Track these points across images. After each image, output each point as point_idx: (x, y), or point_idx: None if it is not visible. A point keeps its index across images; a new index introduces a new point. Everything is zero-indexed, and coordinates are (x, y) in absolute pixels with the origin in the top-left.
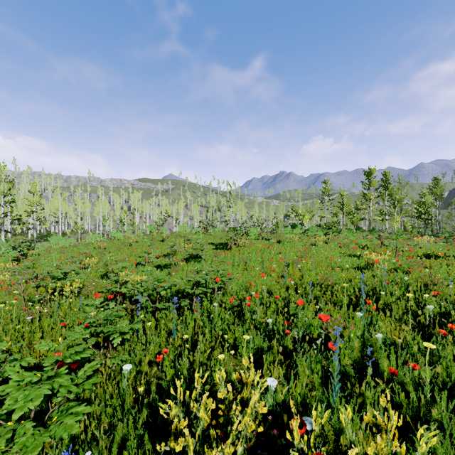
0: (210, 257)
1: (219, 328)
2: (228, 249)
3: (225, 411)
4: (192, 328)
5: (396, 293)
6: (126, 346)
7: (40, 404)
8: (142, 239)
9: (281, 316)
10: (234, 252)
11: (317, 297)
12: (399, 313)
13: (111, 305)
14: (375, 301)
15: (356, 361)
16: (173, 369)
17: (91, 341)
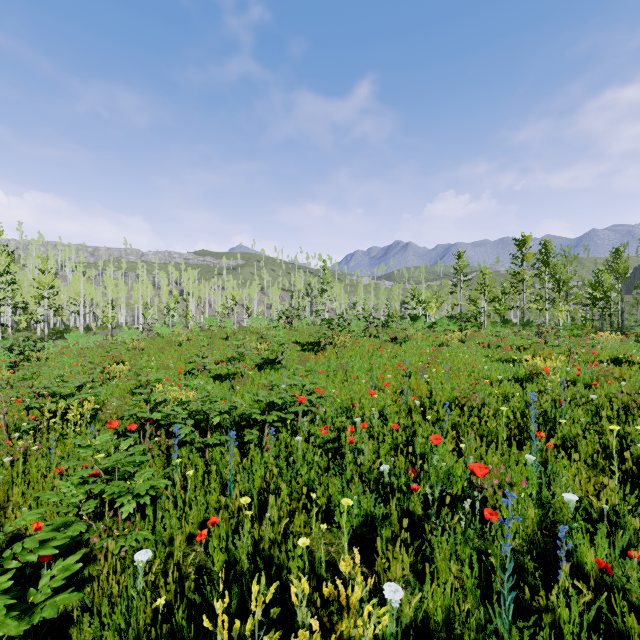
0: (294, 362)
1: (303, 479)
2: (320, 350)
3: None
4: (261, 478)
5: (581, 421)
6: (149, 513)
7: None
8: (197, 337)
9: (401, 457)
10: (329, 356)
11: (456, 426)
12: (588, 453)
13: (123, 445)
14: (548, 432)
15: (529, 538)
16: (225, 553)
17: (87, 507)
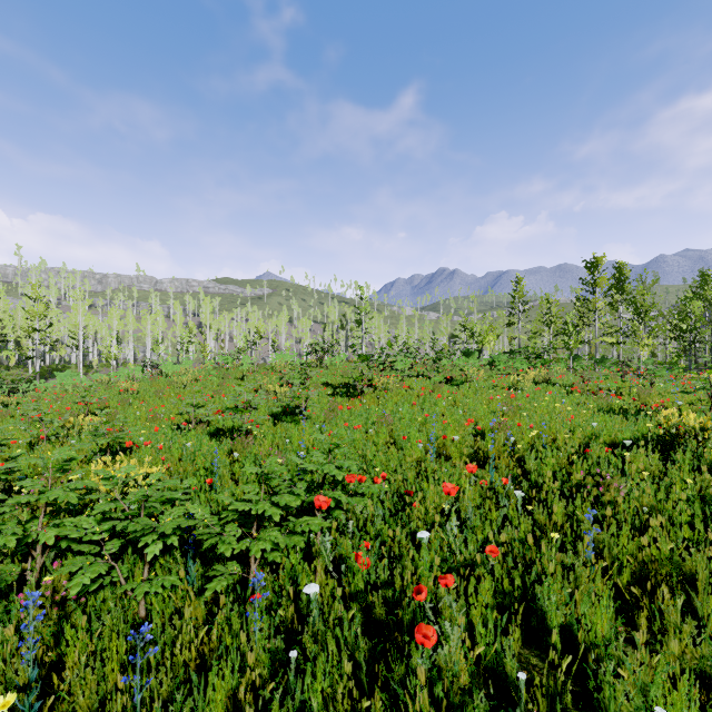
0: (322, 411)
1: None
2: (357, 395)
3: None
4: (225, 700)
5: None
6: None
7: None
8: (207, 377)
9: (518, 631)
10: (367, 402)
11: (594, 542)
12: None
13: None
14: None
15: None
16: None
17: None
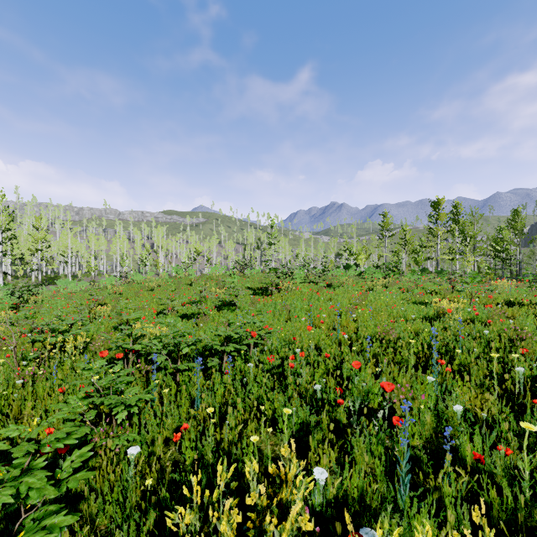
0: (247, 304)
1: (254, 396)
2: (268, 294)
3: (256, 523)
4: (221, 395)
5: (475, 351)
6: (136, 421)
7: (10, 507)
8: (166, 283)
9: (332, 379)
10: (275, 299)
11: (376, 355)
12: (479, 376)
13: (116, 368)
14: (448, 360)
15: (428, 440)
16: (195, 450)
17: (89, 415)
